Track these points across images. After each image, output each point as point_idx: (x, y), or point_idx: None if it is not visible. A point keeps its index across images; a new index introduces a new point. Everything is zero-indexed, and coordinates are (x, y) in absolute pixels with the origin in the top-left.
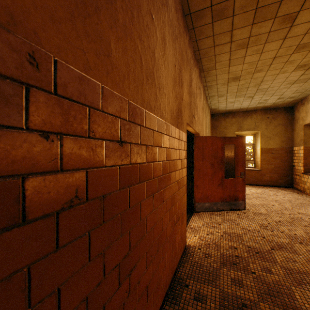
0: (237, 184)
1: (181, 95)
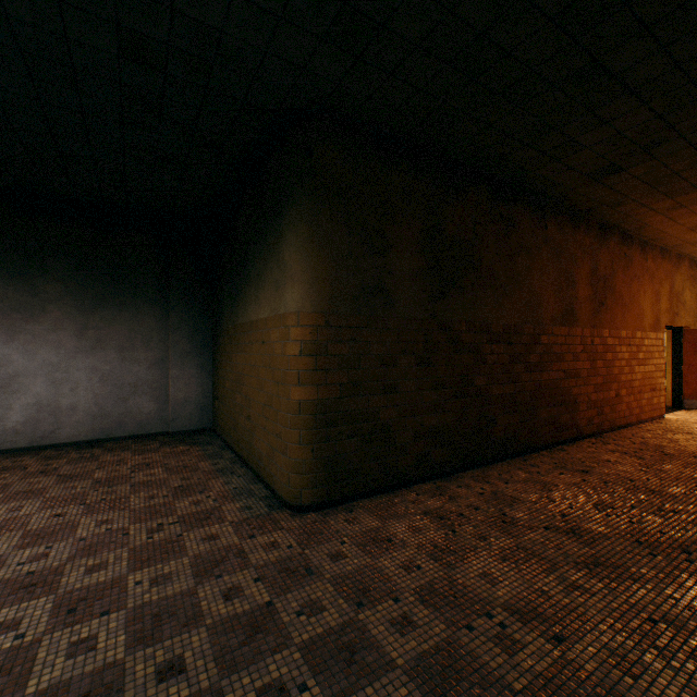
0: None
1: (658, 308)
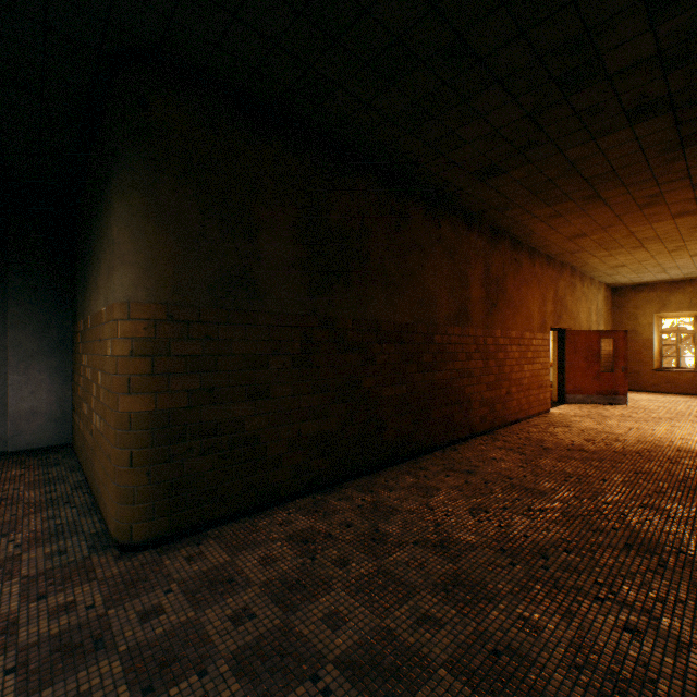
0: (616, 378)
1: (544, 311)
